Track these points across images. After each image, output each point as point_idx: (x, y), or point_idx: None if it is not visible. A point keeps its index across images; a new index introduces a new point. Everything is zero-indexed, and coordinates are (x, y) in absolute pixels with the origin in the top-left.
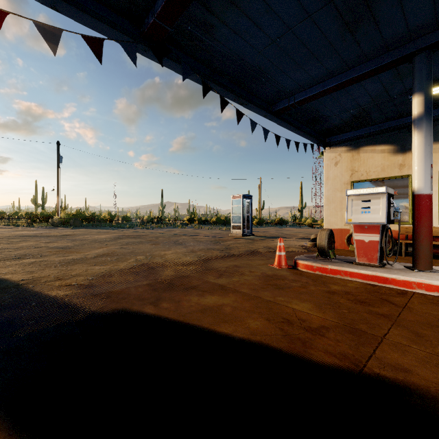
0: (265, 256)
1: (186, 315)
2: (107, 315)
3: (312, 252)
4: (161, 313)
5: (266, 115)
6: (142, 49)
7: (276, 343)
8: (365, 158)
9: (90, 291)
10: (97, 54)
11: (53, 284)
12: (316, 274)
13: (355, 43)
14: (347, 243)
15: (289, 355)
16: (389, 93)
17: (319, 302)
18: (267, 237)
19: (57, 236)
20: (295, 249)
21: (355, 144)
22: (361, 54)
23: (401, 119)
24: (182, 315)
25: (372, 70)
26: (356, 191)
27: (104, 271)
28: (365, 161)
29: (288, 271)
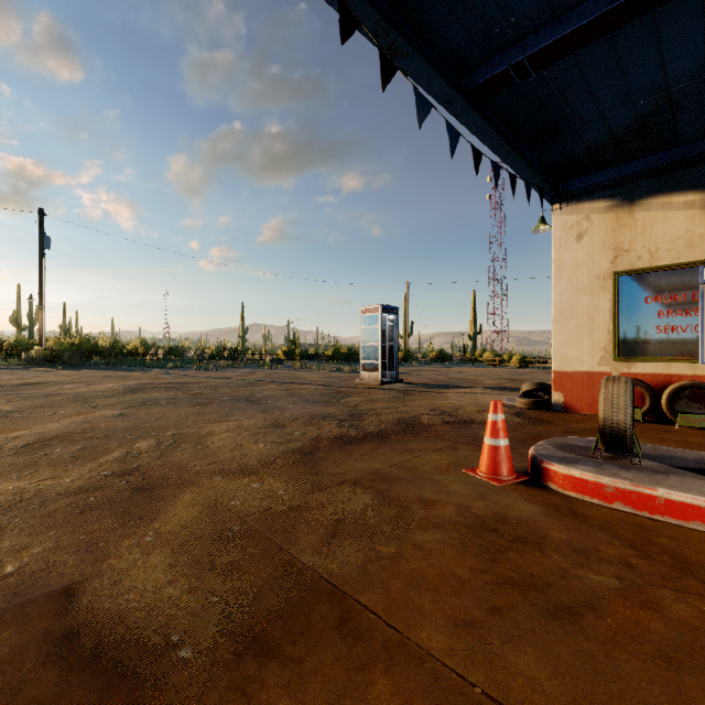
0: (443, 439)
1: None
2: None
3: (539, 424)
4: None
5: (449, 100)
6: None
7: None
8: (648, 221)
9: None
10: None
11: None
12: (616, 510)
13: None
14: None
15: None
16: None
17: None
18: (428, 386)
19: (3, 388)
20: None
21: (624, 193)
22: None
23: None
24: None
25: None
26: None
27: None
28: (648, 228)
29: (528, 497)
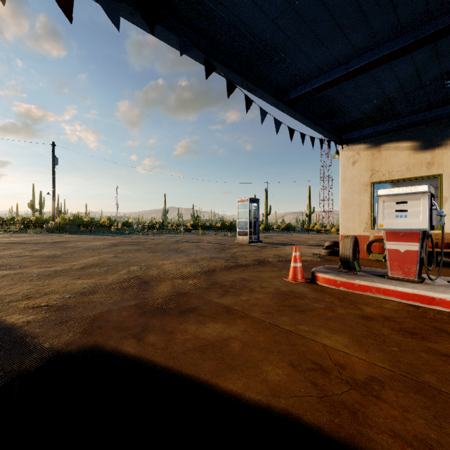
0: (277, 267)
1: (179, 357)
2: (69, 357)
3: (328, 262)
4: (144, 354)
5: (278, 105)
6: (127, 11)
7: (310, 413)
8: (388, 156)
9: (60, 316)
10: (64, 9)
11: (18, 305)
12: (340, 290)
13: (391, 8)
14: (367, 252)
15: (336, 441)
16: (421, 78)
17: (355, 332)
18: (276, 244)
19: (47, 244)
20: (308, 258)
21: (376, 141)
22: (396, 24)
23: (430, 111)
24: (172, 356)
25: (408, 46)
26: (389, 191)
27: (87, 286)
28: (388, 160)
29: (306, 286)
